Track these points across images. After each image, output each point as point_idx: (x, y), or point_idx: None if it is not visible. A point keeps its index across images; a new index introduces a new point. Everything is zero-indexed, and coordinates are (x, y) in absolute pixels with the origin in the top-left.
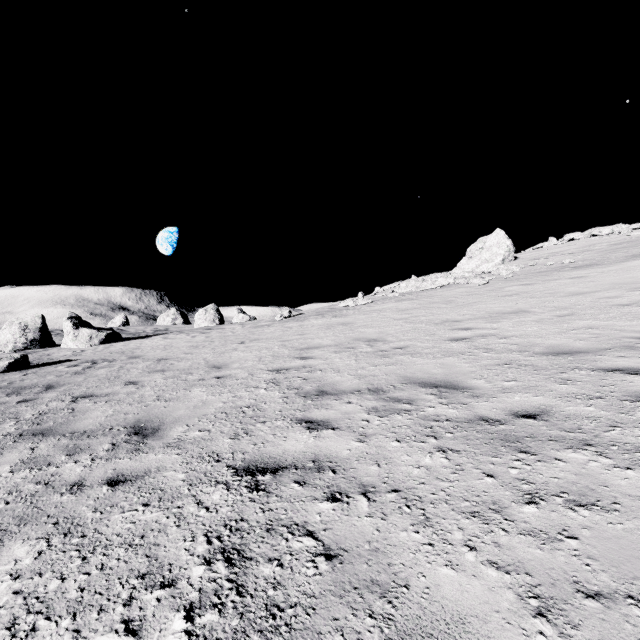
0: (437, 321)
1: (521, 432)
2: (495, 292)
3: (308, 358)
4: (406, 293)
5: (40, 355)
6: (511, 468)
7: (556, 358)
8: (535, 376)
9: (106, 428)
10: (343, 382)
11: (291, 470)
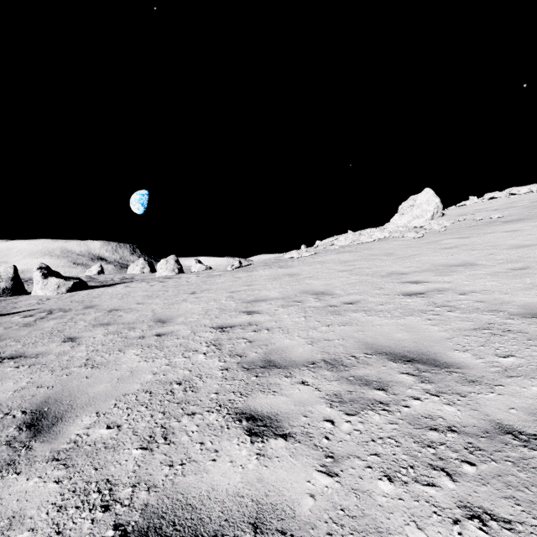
0: (383, 273)
1: None
2: (433, 245)
3: (255, 313)
4: (345, 246)
5: (8, 303)
6: None
7: None
8: (536, 349)
9: (1, 412)
10: (293, 348)
11: None
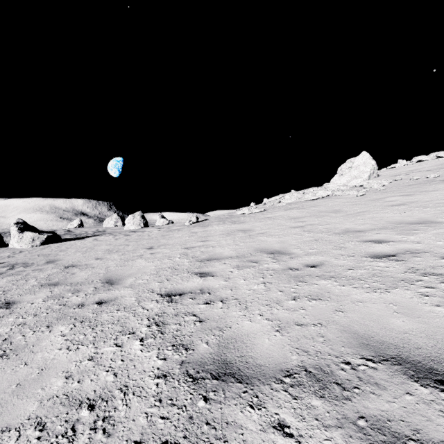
0: (337, 230)
1: None
2: (378, 202)
3: (208, 275)
4: (292, 203)
5: None
6: None
7: None
8: None
9: None
10: (256, 337)
11: None
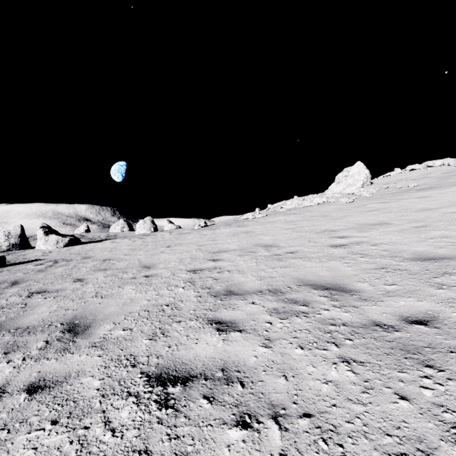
0: (318, 230)
1: (418, 341)
2: (360, 208)
3: (218, 260)
4: (291, 209)
5: (18, 255)
6: (423, 388)
7: (424, 263)
8: (412, 280)
9: (46, 324)
10: (247, 283)
11: (201, 381)
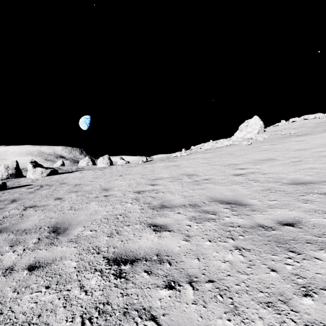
0: (225, 164)
1: (287, 236)
2: (255, 149)
3: (155, 185)
4: (207, 149)
5: (14, 182)
6: (286, 264)
7: (297, 186)
8: (287, 197)
9: (37, 227)
10: (175, 200)
11: (143, 261)
